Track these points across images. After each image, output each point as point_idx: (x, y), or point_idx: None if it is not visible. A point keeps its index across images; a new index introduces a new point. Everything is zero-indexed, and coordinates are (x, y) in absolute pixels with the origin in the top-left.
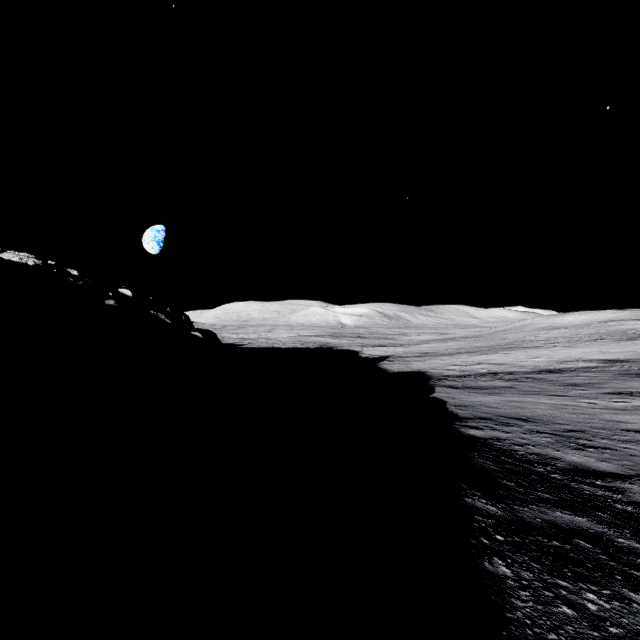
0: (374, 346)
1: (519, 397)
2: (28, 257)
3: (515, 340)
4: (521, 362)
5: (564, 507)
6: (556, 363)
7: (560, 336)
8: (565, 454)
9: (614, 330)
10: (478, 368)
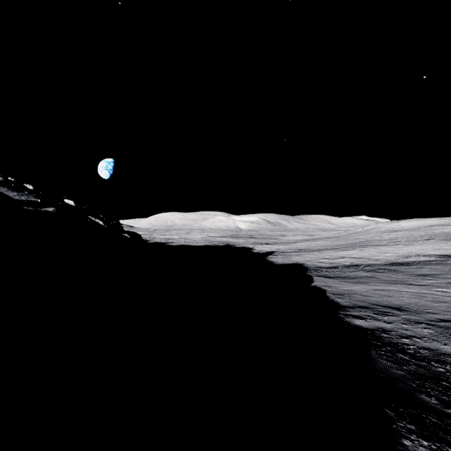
0: (262, 244)
1: (383, 286)
2: None
3: (366, 240)
4: (375, 256)
5: None
6: (402, 257)
7: (399, 237)
8: None
9: (439, 232)
10: (342, 261)
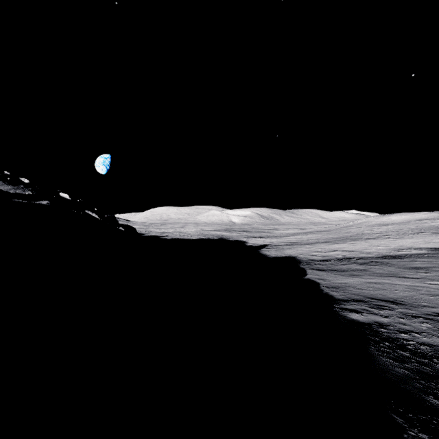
0: (255, 237)
1: (376, 279)
2: None
3: (357, 233)
4: (366, 249)
5: None
6: (394, 250)
7: (390, 230)
8: None
9: (429, 226)
10: (335, 254)
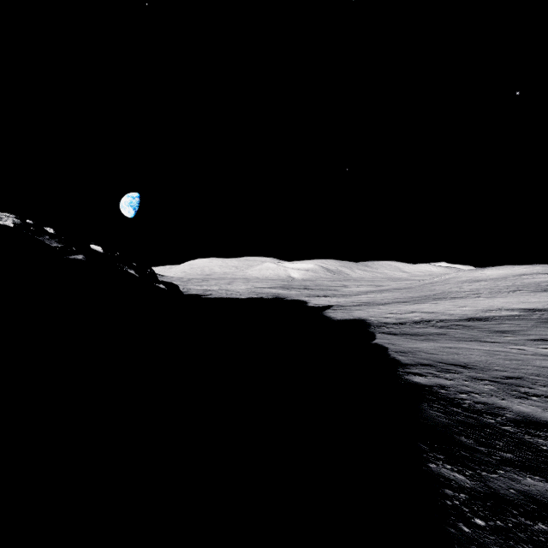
0: (319, 296)
1: (453, 343)
2: (8, 216)
3: (442, 291)
4: (450, 311)
5: (532, 471)
6: (481, 312)
7: (481, 288)
8: (511, 403)
9: (528, 282)
10: (412, 316)
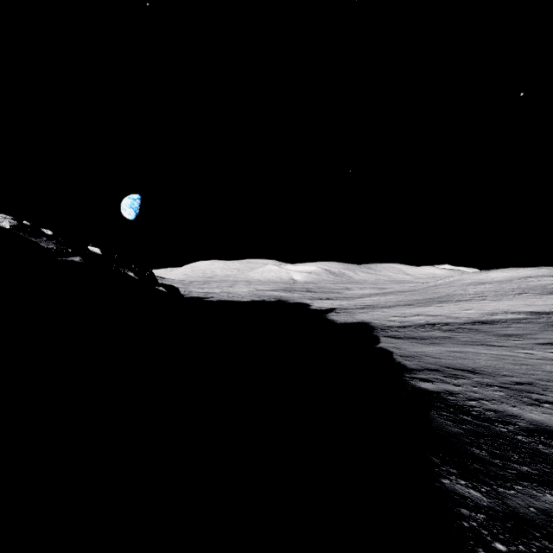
0: (322, 299)
1: (459, 347)
2: (4, 218)
3: (446, 294)
4: (455, 314)
5: (551, 486)
6: (487, 315)
7: (486, 290)
8: (522, 411)
9: (534, 285)
10: (416, 319)
